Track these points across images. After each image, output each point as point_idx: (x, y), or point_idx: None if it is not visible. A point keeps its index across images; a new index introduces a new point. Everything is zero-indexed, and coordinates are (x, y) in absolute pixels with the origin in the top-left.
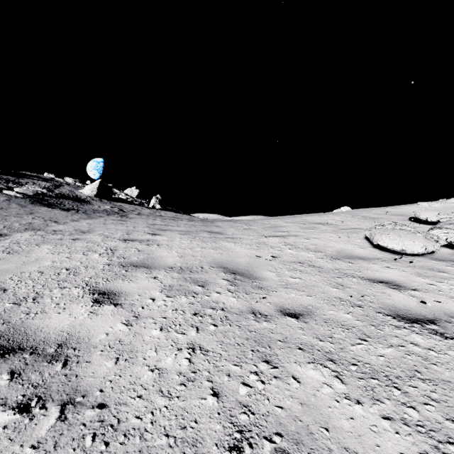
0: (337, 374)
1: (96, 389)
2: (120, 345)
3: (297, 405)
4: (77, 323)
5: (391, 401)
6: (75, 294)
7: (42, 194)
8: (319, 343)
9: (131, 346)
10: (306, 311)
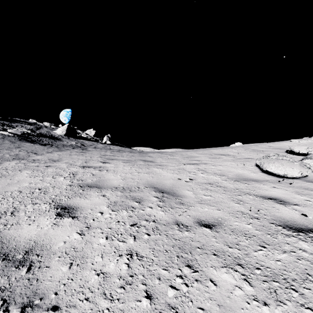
0: (245, 278)
1: (51, 292)
2: (74, 252)
3: (215, 306)
4: (42, 233)
5: (291, 303)
6: (43, 209)
7: (27, 133)
8: (229, 250)
9: (83, 253)
10: (217, 222)
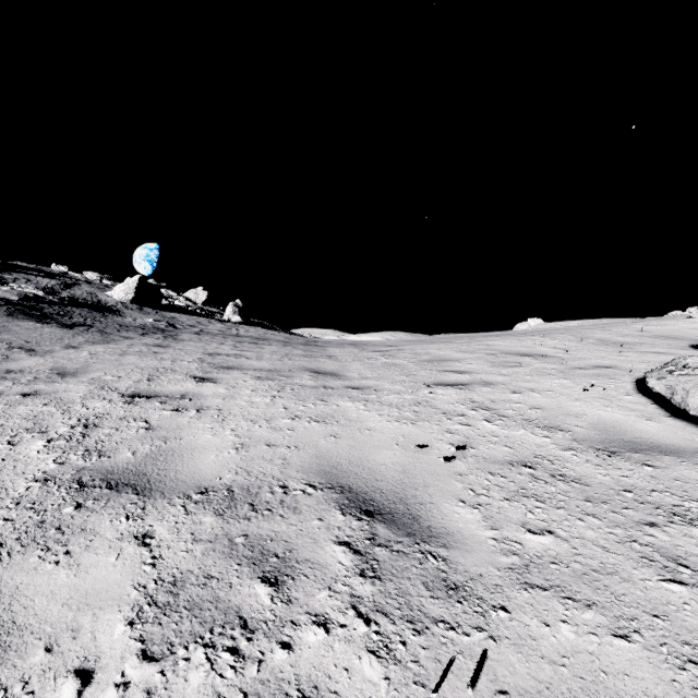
0: None
1: None
2: None
3: None
4: None
5: None
6: None
7: (36, 298)
8: None
9: None
10: None
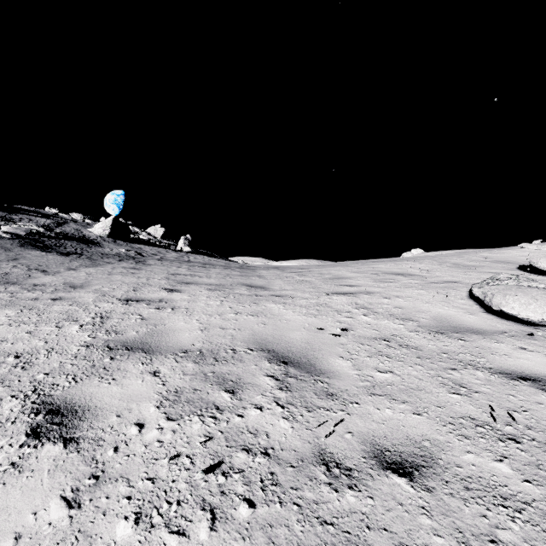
0: None
1: None
2: None
3: None
4: None
5: None
6: (4, 414)
7: (38, 233)
8: None
9: None
10: (423, 456)
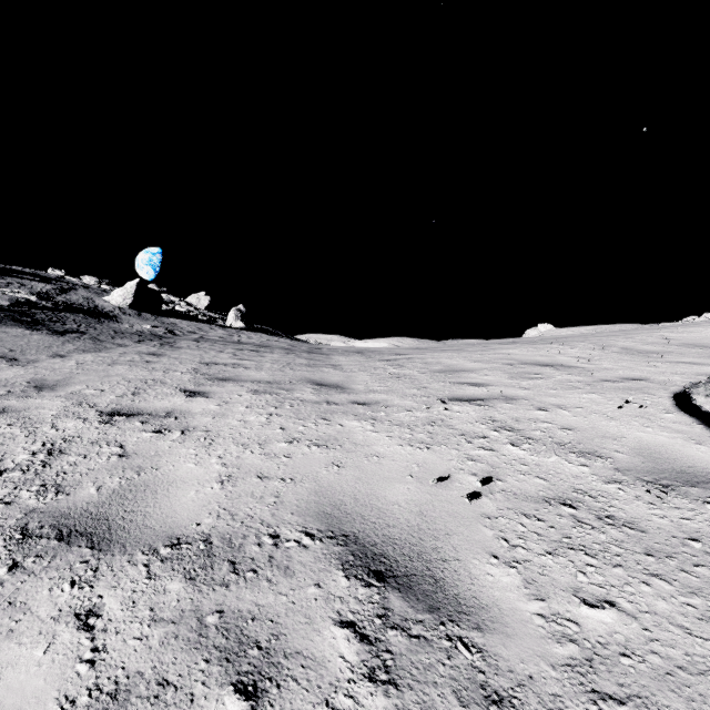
0: None
1: None
2: None
3: None
4: None
5: None
6: None
7: (28, 303)
8: None
9: None
10: None
